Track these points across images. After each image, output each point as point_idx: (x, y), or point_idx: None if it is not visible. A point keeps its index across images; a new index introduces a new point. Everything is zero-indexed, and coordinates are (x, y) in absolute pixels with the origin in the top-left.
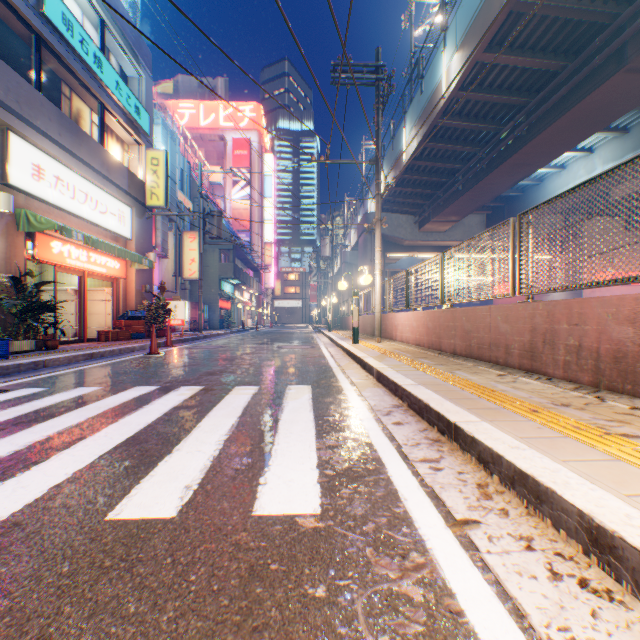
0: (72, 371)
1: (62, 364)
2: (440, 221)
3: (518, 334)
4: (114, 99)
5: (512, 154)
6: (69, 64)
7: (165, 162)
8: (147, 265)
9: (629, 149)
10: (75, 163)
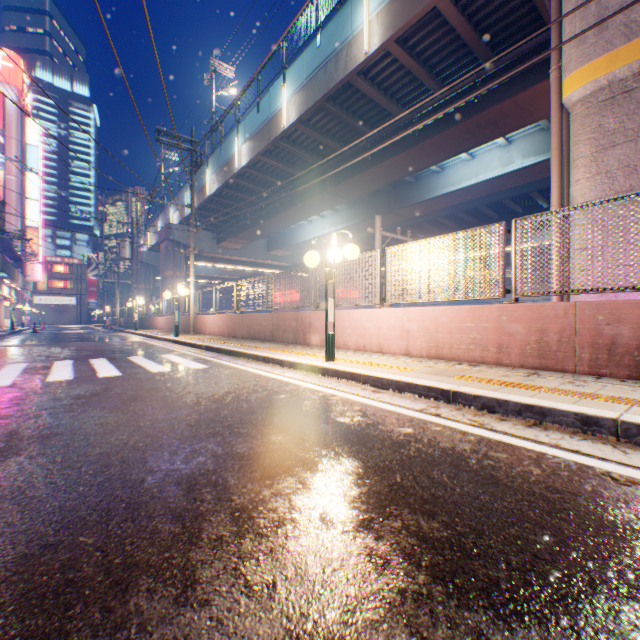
0: None
1: None
2: (235, 242)
3: (269, 326)
4: None
5: (280, 213)
6: None
7: None
8: None
9: (340, 222)
10: None
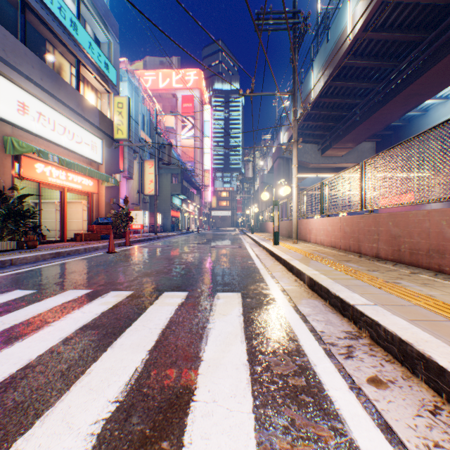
0: (31, 269)
1: (29, 262)
2: (339, 147)
3: None
4: (87, 56)
5: (408, 85)
6: (49, 25)
7: (127, 105)
8: (113, 183)
9: None
10: (54, 103)
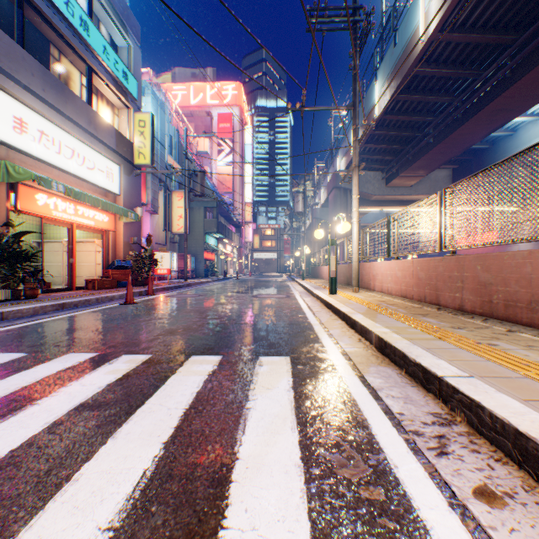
0: (26, 325)
1: (25, 316)
2: (408, 176)
3: None
4: (101, 63)
5: (493, 99)
6: (54, 24)
7: (151, 124)
8: (133, 218)
9: None
10: (60, 119)
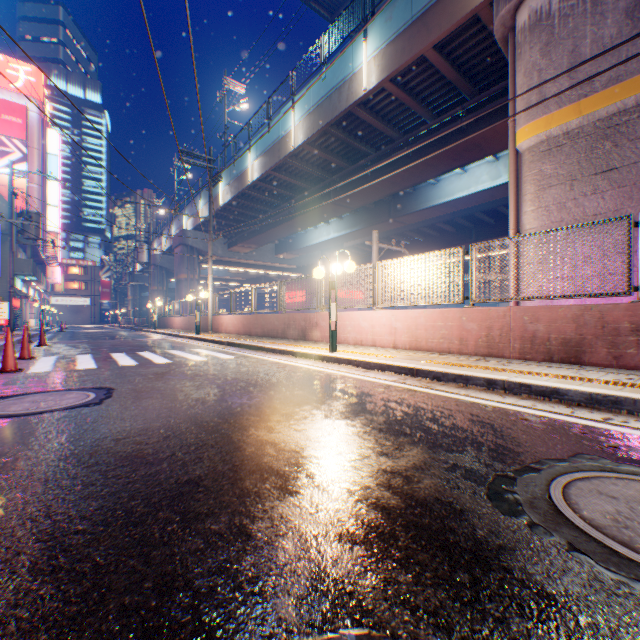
0: None
1: None
2: (245, 246)
3: (281, 325)
4: None
5: (288, 221)
6: None
7: None
8: None
9: (344, 228)
10: None
